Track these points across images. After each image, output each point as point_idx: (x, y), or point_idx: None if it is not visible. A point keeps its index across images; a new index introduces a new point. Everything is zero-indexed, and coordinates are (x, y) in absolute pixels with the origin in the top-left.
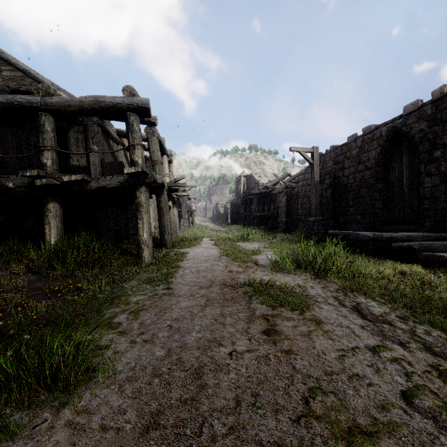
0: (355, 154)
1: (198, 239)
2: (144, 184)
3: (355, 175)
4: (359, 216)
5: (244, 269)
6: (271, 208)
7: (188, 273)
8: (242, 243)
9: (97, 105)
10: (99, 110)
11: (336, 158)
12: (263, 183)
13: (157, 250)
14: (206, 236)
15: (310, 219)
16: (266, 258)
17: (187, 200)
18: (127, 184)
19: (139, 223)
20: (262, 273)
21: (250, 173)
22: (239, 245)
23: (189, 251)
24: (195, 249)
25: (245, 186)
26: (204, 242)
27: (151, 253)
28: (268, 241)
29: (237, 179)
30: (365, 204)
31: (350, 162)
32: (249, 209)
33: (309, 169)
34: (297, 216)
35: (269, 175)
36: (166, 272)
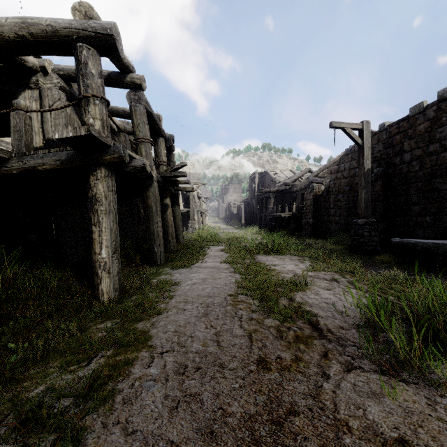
0: (423, 130)
1: (203, 249)
2: (103, 163)
3: (423, 160)
4: (429, 217)
5: (295, 351)
6: (293, 207)
7: (150, 380)
8: (265, 256)
9: (25, 31)
10: (30, 41)
11: (390, 140)
12: (280, 180)
13: (139, 269)
14: (215, 243)
15: (358, 221)
16: (327, 304)
17: (197, 199)
18: (73, 164)
19: (93, 231)
20: (352, 379)
21: (265, 170)
22: (264, 263)
23: (183, 278)
24: (193, 273)
25: (260, 185)
26: (212, 254)
27: (115, 284)
28: (304, 254)
29: (251, 177)
30: (441, 201)
31: (414, 142)
32: (266, 208)
33: (345, 157)
34: (328, 216)
35: (286, 172)
36: (83, 385)
